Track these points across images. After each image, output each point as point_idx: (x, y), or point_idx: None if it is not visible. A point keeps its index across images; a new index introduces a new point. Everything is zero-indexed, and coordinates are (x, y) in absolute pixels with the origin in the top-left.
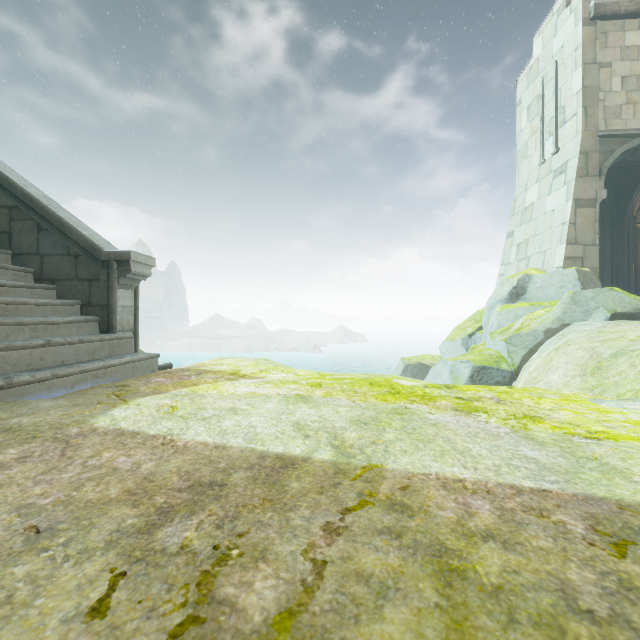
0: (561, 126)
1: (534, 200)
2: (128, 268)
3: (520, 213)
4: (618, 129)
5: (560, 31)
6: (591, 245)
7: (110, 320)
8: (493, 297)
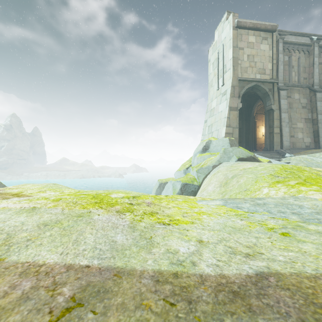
0: (225, 73)
1: (215, 106)
2: None
3: (209, 112)
4: (246, 77)
5: (224, 30)
6: (236, 128)
7: None
8: (196, 150)
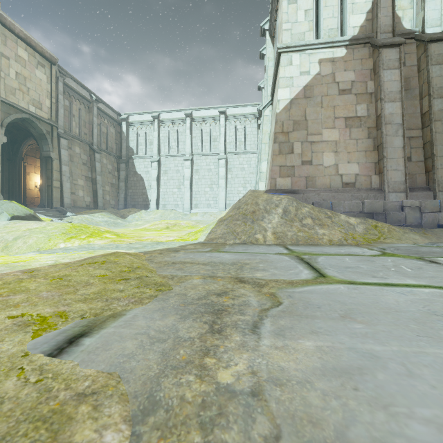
0: None
1: None
2: None
3: None
4: (14, 102)
5: None
6: None
7: None
8: None
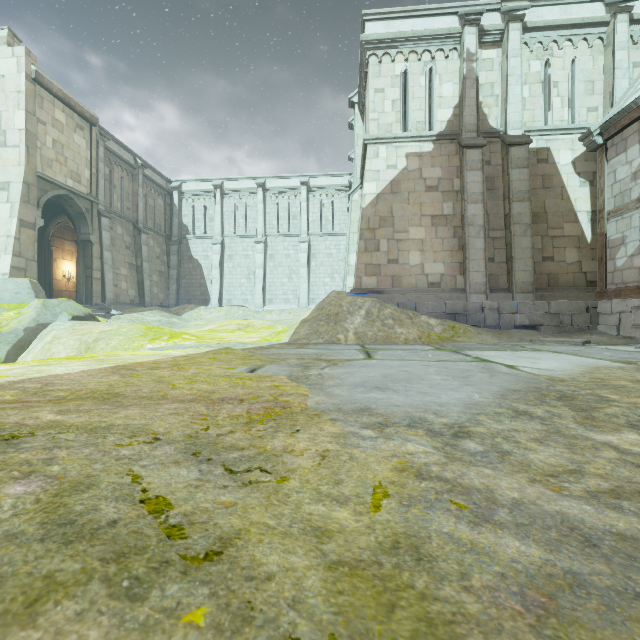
0: (2, 146)
1: None
2: None
3: None
4: (52, 177)
5: (1, 60)
6: (33, 260)
7: None
8: None
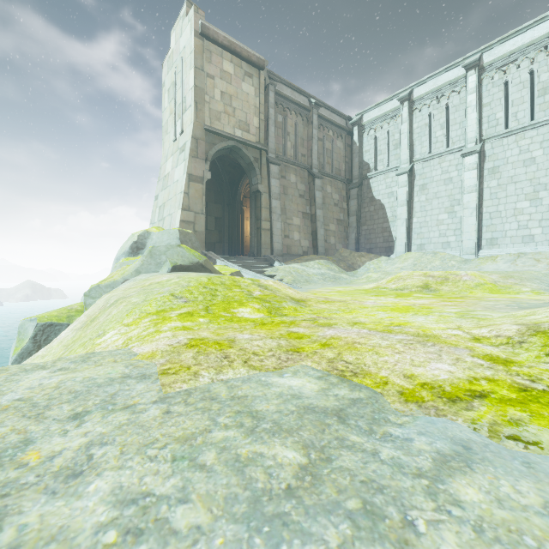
0: (184, 112)
1: (170, 170)
2: None
3: (163, 180)
4: (218, 129)
5: (184, 34)
6: (200, 213)
7: None
8: (120, 250)
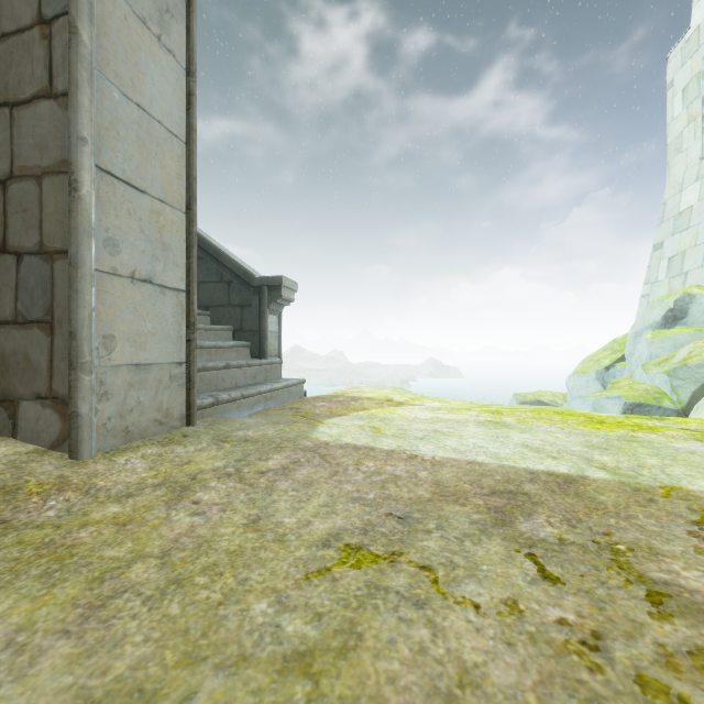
0: None
1: (693, 202)
2: (279, 293)
3: (672, 219)
4: None
5: None
6: None
7: (262, 345)
8: (640, 322)
